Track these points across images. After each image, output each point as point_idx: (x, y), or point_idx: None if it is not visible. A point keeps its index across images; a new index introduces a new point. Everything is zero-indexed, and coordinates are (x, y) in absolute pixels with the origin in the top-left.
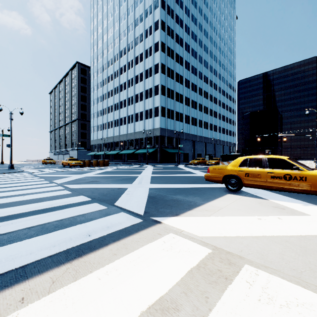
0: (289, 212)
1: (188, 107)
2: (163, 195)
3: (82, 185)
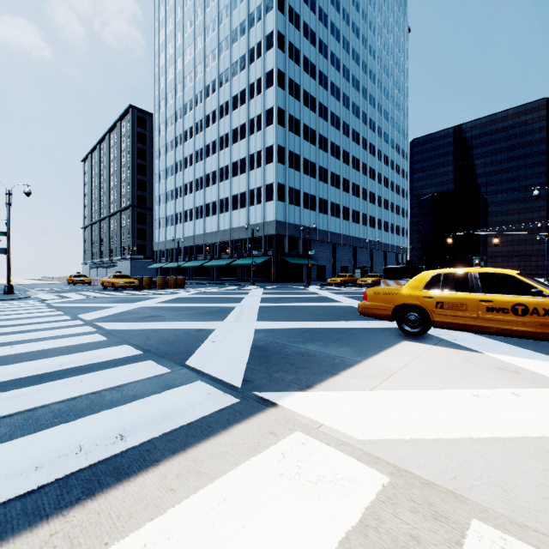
0: (529, 379)
1: (326, 185)
2: (280, 344)
3: (131, 324)
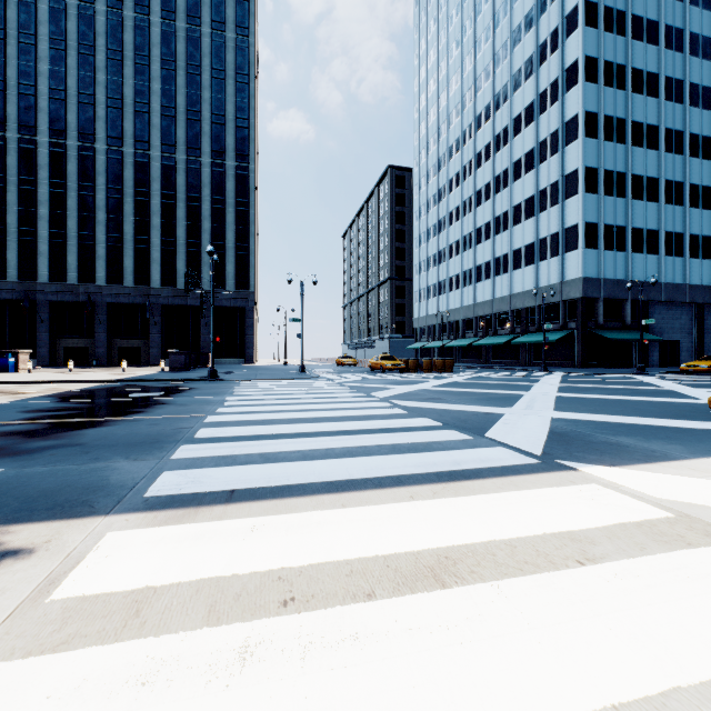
0: None
1: (679, 209)
2: (583, 433)
3: (419, 403)
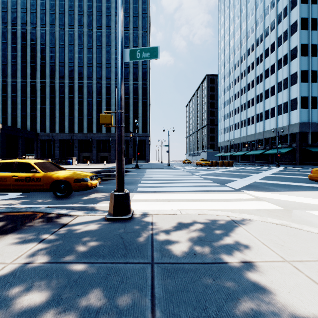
0: None
1: None
2: (259, 185)
3: (210, 176)
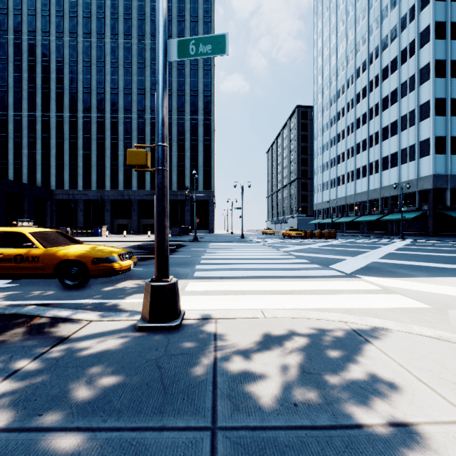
0: None
1: None
2: (382, 268)
3: (304, 254)
